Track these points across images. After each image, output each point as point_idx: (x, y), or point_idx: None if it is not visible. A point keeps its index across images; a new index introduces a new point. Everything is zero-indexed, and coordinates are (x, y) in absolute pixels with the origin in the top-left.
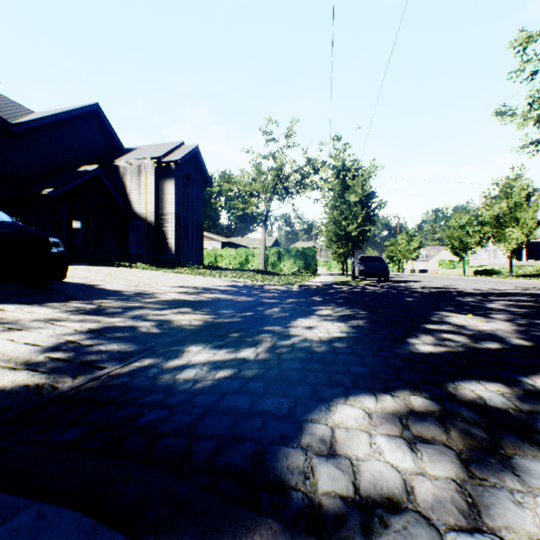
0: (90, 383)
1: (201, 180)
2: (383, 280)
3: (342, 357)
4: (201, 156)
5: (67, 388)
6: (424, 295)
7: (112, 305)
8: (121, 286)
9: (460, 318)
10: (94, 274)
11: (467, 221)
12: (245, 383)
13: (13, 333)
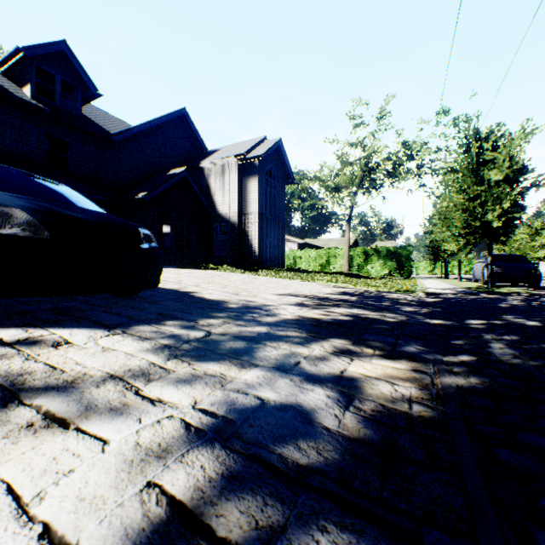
0: None
1: (282, 177)
2: (528, 286)
3: None
4: (283, 150)
5: None
6: None
7: (224, 330)
8: (219, 294)
9: None
10: (186, 278)
11: None
12: None
13: (42, 444)
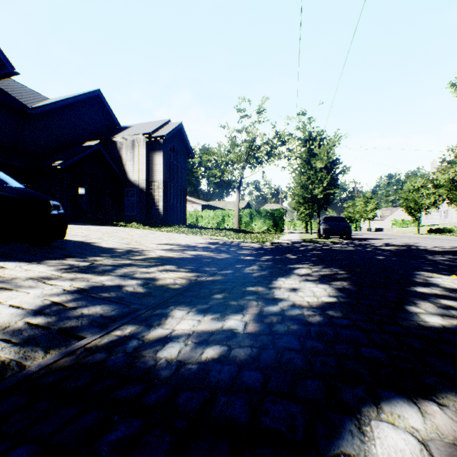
0: (63, 360)
1: (184, 152)
2: (345, 238)
3: (343, 332)
4: (184, 131)
5: (35, 368)
6: (392, 253)
7: (104, 262)
8: (114, 244)
9: (445, 279)
10: (94, 233)
11: (421, 184)
12: (238, 372)
13: (3, 293)
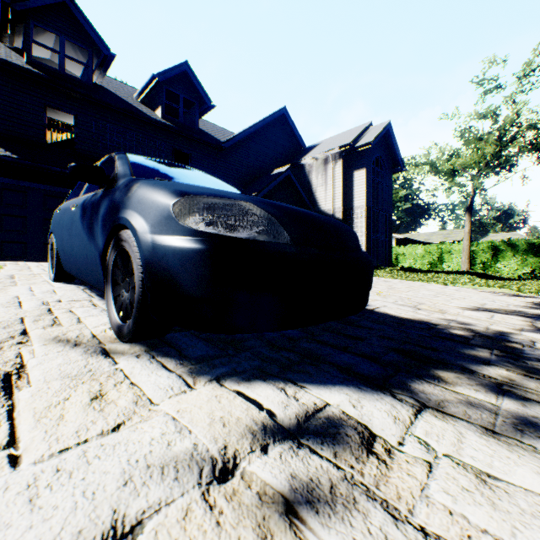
0: None
1: (389, 165)
2: None
3: None
4: (392, 134)
5: None
6: None
7: None
8: (397, 307)
9: None
10: None
11: None
12: None
13: None
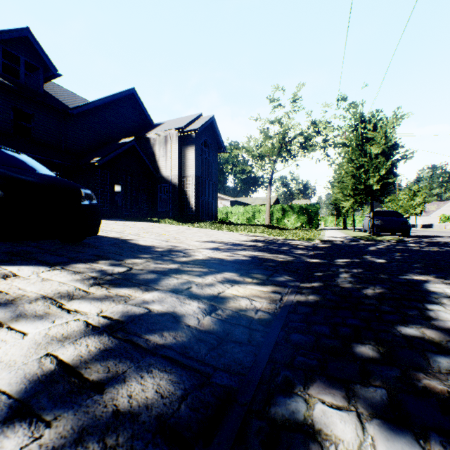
0: None
1: (215, 147)
2: (402, 235)
3: None
4: (216, 125)
5: None
6: None
7: (144, 266)
8: (152, 241)
9: None
10: (129, 228)
11: None
12: None
13: None
